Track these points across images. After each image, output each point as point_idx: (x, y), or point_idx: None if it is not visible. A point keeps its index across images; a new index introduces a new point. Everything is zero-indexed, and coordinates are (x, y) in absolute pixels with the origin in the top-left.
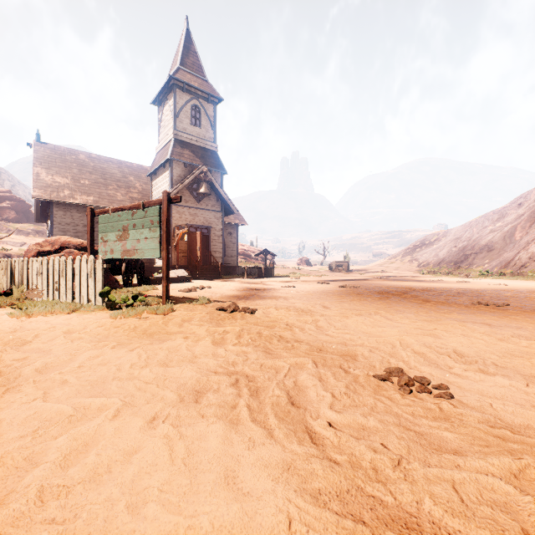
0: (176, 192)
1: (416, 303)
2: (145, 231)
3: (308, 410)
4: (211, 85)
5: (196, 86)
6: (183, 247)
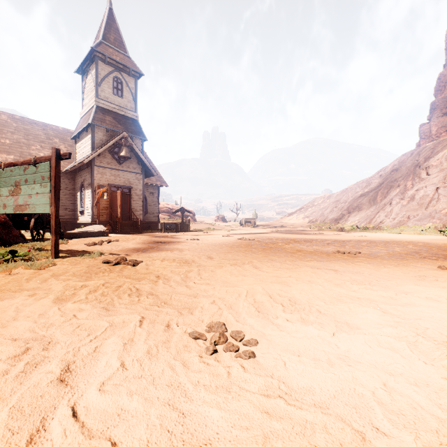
0: (98, 154)
1: (290, 253)
2: (36, 187)
3: (75, 389)
4: (132, 61)
5: (118, 60)
6: (105, 205)
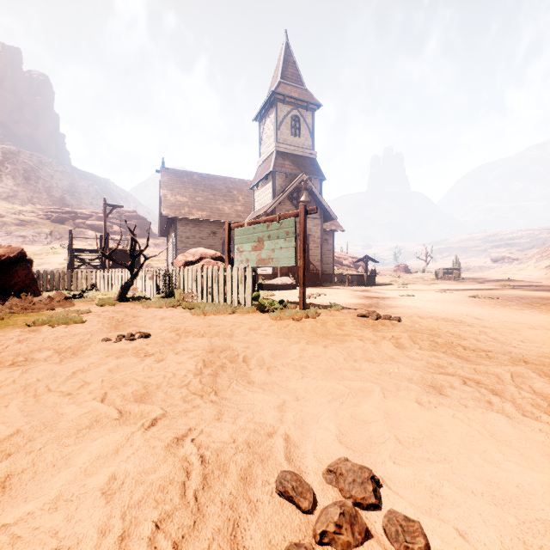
0: (278, 202)
1: None
2: (279, 242)
3: None
4: (309, 93)
5: (296, 96)
6: None
